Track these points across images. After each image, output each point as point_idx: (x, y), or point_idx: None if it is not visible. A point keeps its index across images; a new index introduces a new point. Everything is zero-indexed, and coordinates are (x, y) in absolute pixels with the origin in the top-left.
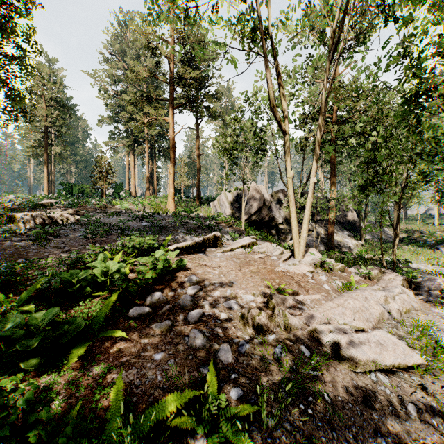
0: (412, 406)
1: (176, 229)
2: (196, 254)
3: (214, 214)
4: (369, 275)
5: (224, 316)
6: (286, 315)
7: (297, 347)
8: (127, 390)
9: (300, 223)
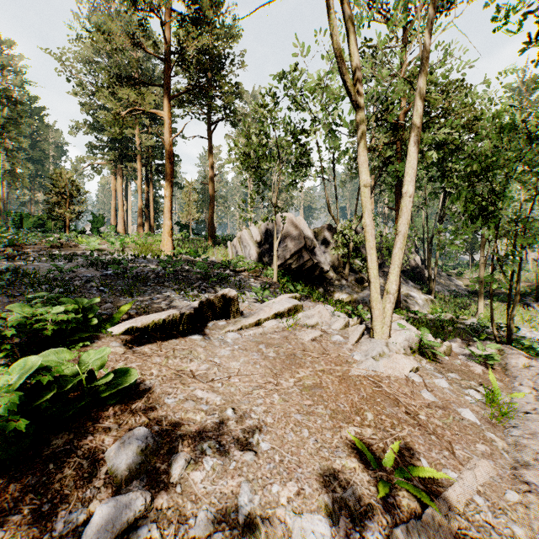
0: None
1: (163, 282)
2: (182, 340)
3: (232, 258)
4: (492, 360)
5: None
6: None
7: None
8: None
9: (352, 271)
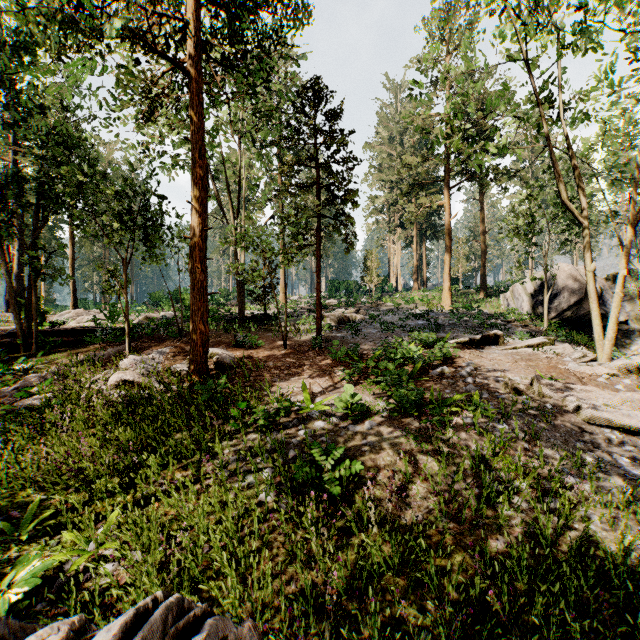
0: (630, 447)
1: (454, 327)
2: (474, 350)
3: (504, 309)
4: None
5: (491, 384)
6: (541, 387)
7: (543, 404)
8: (434, 397)
9: None
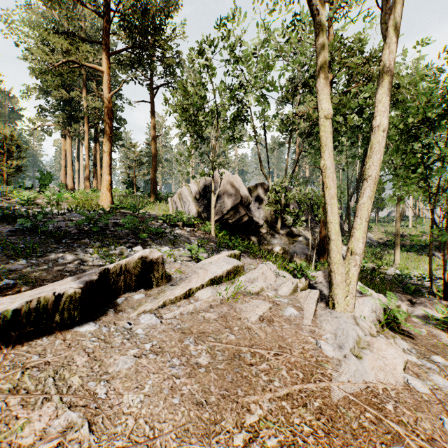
0: None
1: (84, 238)
2: (57, 337)
3: (173, 213)
4: None
5: None
6: None
7: None
8: None
9: (283, 226)
